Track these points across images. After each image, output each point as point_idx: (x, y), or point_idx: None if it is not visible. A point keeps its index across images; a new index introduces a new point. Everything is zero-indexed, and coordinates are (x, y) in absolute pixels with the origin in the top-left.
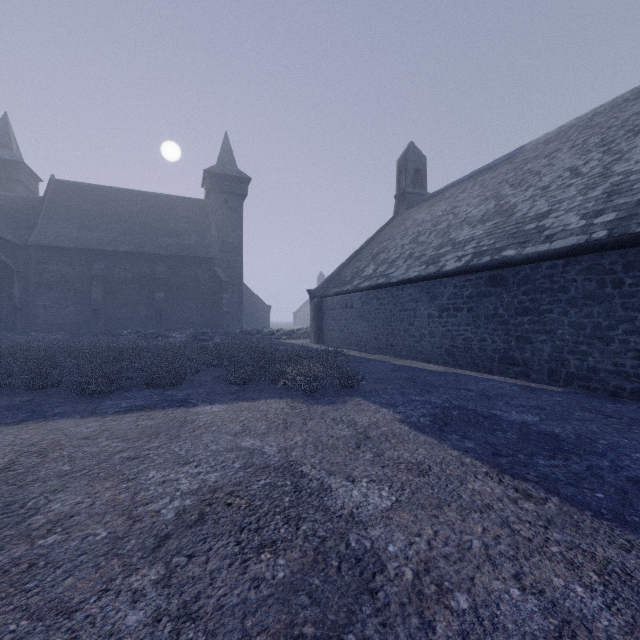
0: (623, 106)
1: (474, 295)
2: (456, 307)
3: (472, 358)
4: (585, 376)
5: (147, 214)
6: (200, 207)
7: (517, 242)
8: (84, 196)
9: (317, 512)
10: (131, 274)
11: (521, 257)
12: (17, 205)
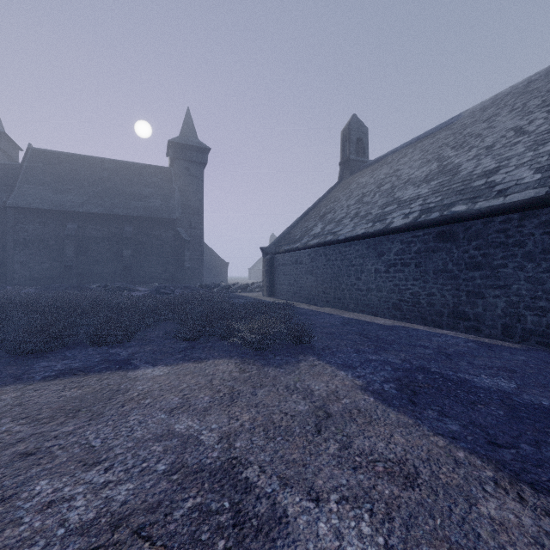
0: None
1: (422, 250)
2: (403, 262)
3: (420, 312)
4: (544, 332)
5: (116, 180)
6: (165, 174)
7: (466, 198)
8: (59, 163)
9: None
10: (101, 233)
11: (473, 212)
12: None
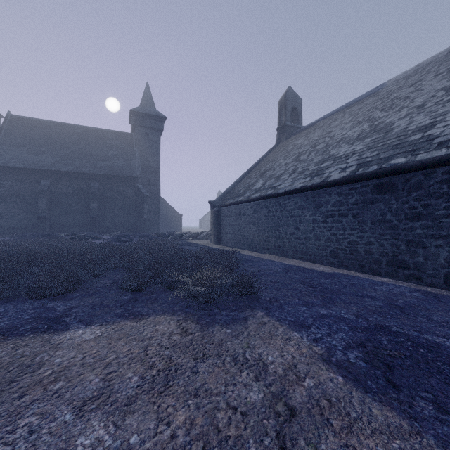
0: None
1: (360, 202)
2: (341, 213)
3: (358, 260)
4: None
5: (85, 143)
6: (127, 138)
7: (404, 151)
8: (34, 128)
9: None
10: (71, 189)
11: (414, 163)
12: None
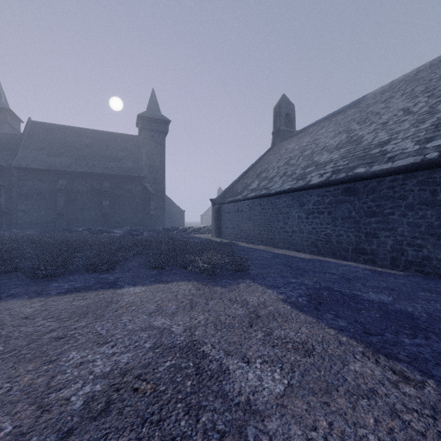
0: (440, 65)
1: (333, 202)
2: (319, 211)
3: (331, 248)
4: (420, 263)
5: (97, 145)
6: (135, 141)
7: (366, 162)
8: (52, 133)
9: (216, 399)
10: (85, 188)
11: (370, 173)
12: (4, 139)
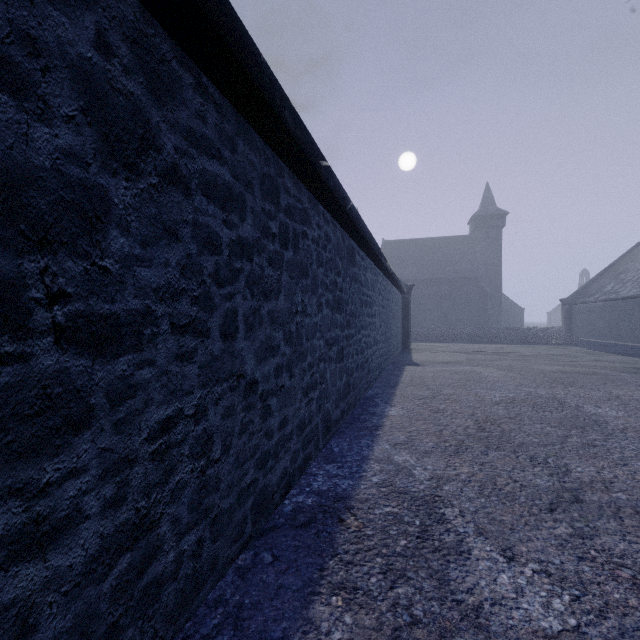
0: None
1: None
2: None
3: None
4: None
5: (434, 253)
6: (468, 241)
7: None
8: (399, 248)
9: (552, 350)
10: (427, 292)
11: None
12: None
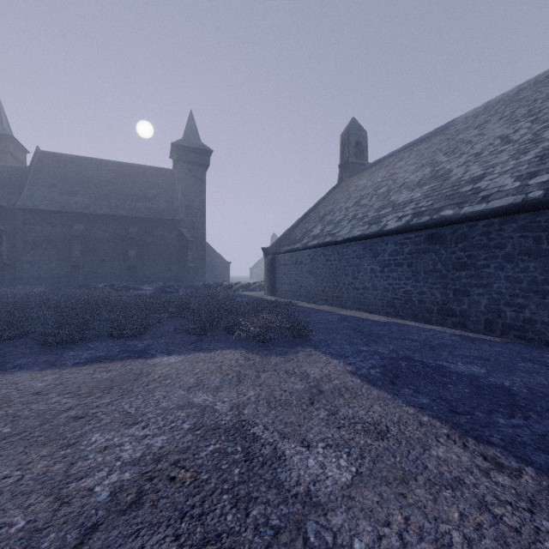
0: (546, 82)
1: (414, 252)
2: (397, 263)
3: (412, 309)
4: (521, 327)
5: (121, 181)
6: (168, 176)
7: (454, 203)
8: (66, 165)
9: (270, 489)
10: (107, 234)
11: (459, 216)
12: (6, 173)
